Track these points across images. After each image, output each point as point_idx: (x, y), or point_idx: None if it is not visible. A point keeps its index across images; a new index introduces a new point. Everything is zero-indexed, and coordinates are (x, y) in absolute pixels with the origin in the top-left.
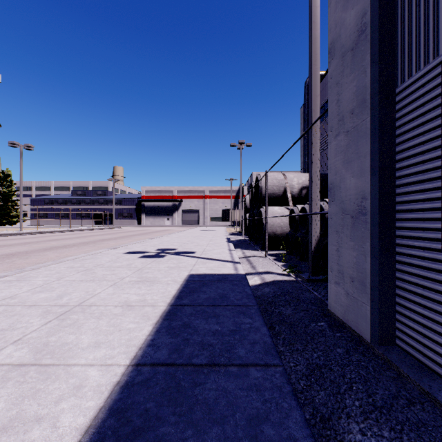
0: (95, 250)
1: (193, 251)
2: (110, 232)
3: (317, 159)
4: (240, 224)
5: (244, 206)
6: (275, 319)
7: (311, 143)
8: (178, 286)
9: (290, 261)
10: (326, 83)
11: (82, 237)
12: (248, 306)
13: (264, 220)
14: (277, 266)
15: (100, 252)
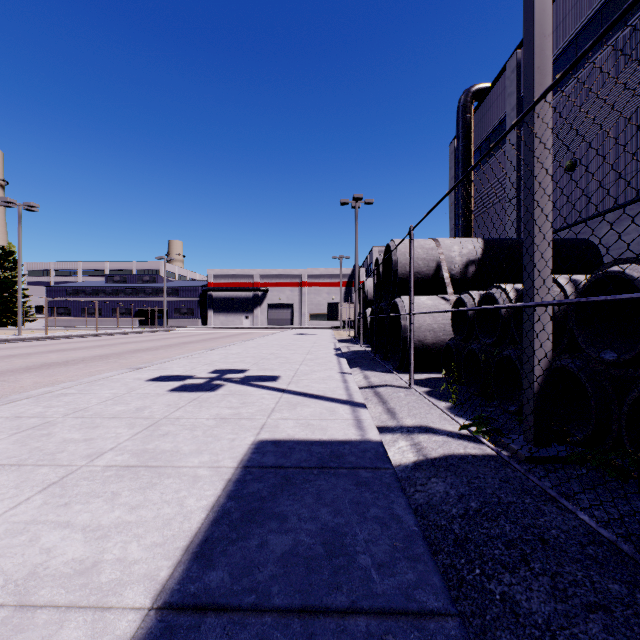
0: (111, 370)
1: (275, 374)
2: (156, 337)
3: (546, 181)
4: (356, 326)
5: (363, 297)
6: (506, 639)
7: (531, 145)
8: (217, 489)
9: (459, 398)
10: (493, 101)
11: (107, 345)
12: (423, 615)
13: (403, 319)
14: (439, 412)
15: (106, 377)
